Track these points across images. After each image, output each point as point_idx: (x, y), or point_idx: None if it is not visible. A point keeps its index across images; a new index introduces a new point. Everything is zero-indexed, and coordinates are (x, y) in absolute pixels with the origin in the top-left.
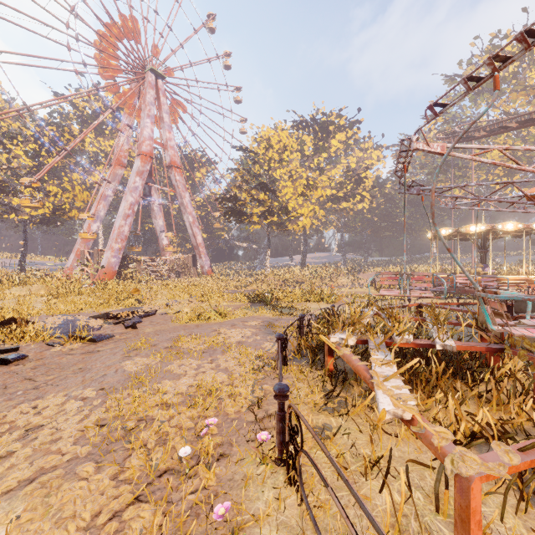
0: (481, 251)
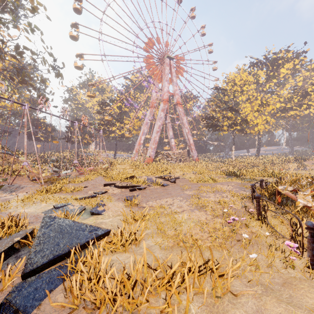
0: None
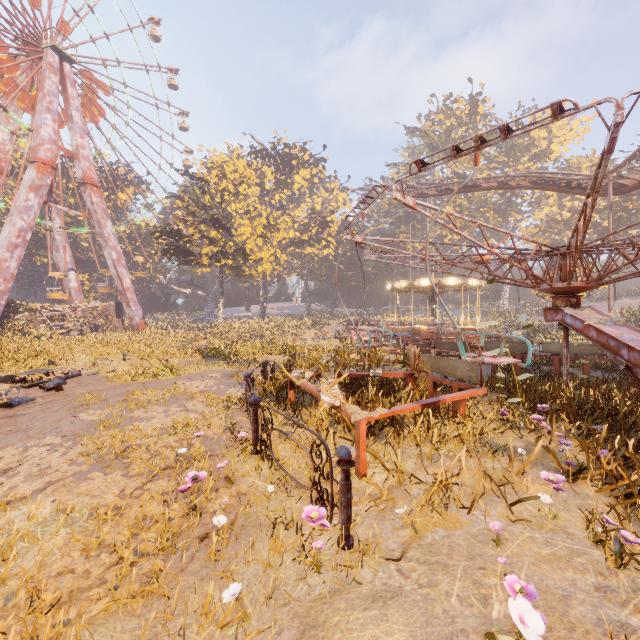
0: (432, 303)
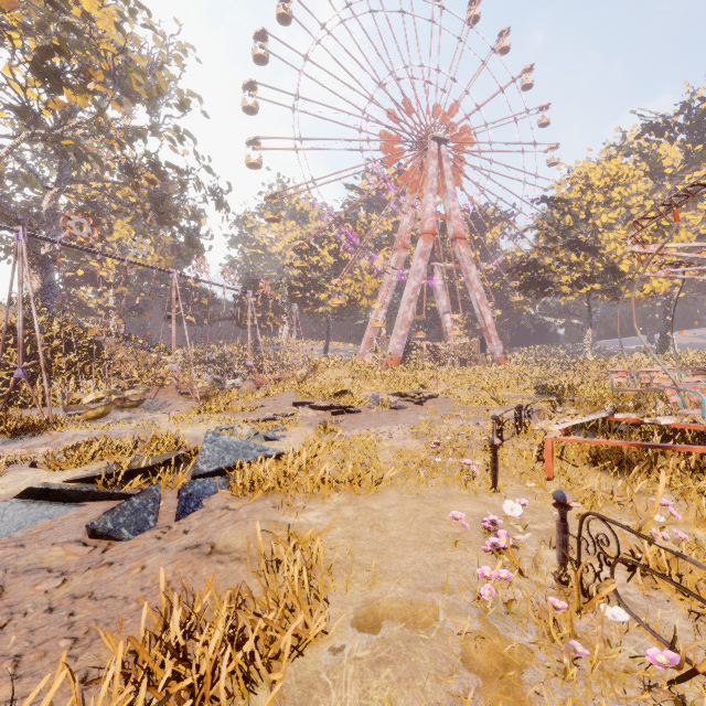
0: None
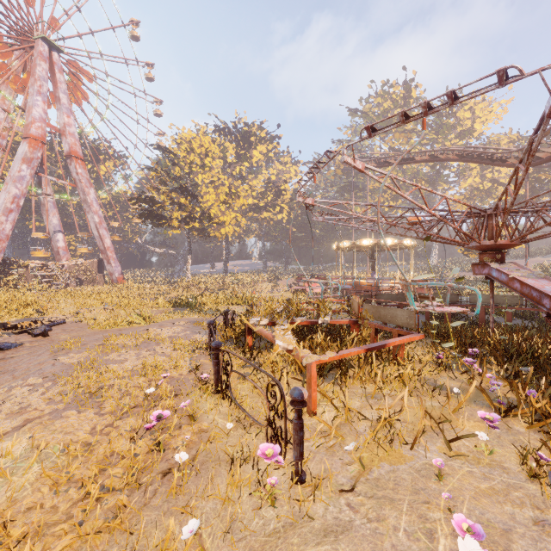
0: (372, 260)
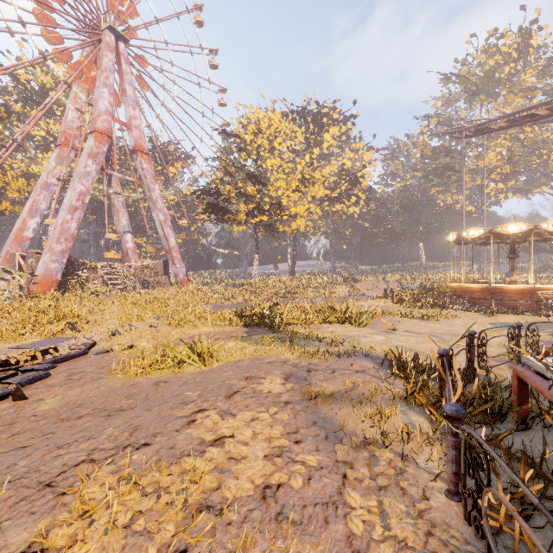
0: (511, 256)
